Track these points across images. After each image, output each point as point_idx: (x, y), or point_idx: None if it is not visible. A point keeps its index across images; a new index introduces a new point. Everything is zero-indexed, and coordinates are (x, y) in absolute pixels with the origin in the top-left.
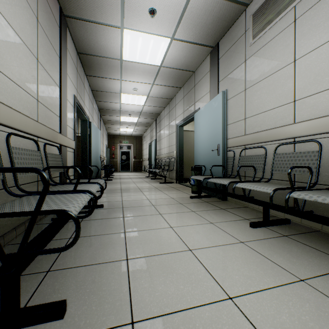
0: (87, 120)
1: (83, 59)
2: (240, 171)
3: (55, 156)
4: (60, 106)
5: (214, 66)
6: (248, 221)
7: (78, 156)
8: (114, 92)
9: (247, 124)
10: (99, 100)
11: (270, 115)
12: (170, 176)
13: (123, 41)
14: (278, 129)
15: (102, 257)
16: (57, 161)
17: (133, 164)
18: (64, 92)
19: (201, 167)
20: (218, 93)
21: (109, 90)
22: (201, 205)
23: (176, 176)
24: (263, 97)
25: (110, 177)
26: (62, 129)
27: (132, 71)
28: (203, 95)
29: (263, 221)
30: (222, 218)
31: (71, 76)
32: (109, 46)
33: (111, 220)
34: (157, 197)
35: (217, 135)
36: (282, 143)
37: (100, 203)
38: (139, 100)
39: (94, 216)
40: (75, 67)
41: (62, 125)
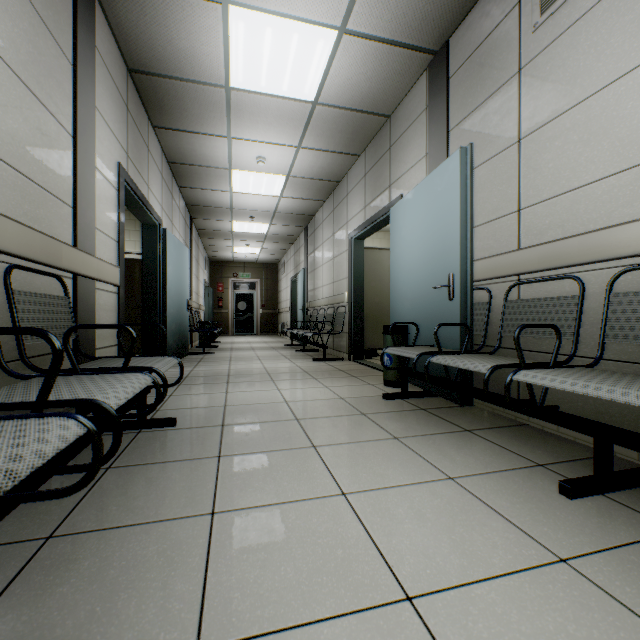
0: (157, 225)
1: (143, 87)
2: (505, 338)
3: (48, 300)
4: (75, 180)
5: (438, 95)
6: (546, 473)
7: (140, 303)
8: (217, 166)
9: (525, 223)
10: (186, 185)
11: (593, 197)
12: (335, 345)
13: (229, 40)
14: (620, 230)
15: (114, 639)
16: (53, 312)
17: (260, 319)
18: (85, 150)
19: (406, 326)
20: (447, 157)
21: (206, 162)
22: (413, 420)
23: (349, 346)
24: (571, 152)
25: (212, 347)
26: (79, 237)
27: (252, 116)
28: (410, 165)
29: (596, 476)
30: (476, 462)
31: (111, 119)
32: (199, 52)
33: (185, 466)
34: (307, 396)
35: (448, 253)
36: (633, 265)
37: (172, 412)
38: (270, 185)
39: (145, 454)
40: (122, 100)
41: (79, 227)
